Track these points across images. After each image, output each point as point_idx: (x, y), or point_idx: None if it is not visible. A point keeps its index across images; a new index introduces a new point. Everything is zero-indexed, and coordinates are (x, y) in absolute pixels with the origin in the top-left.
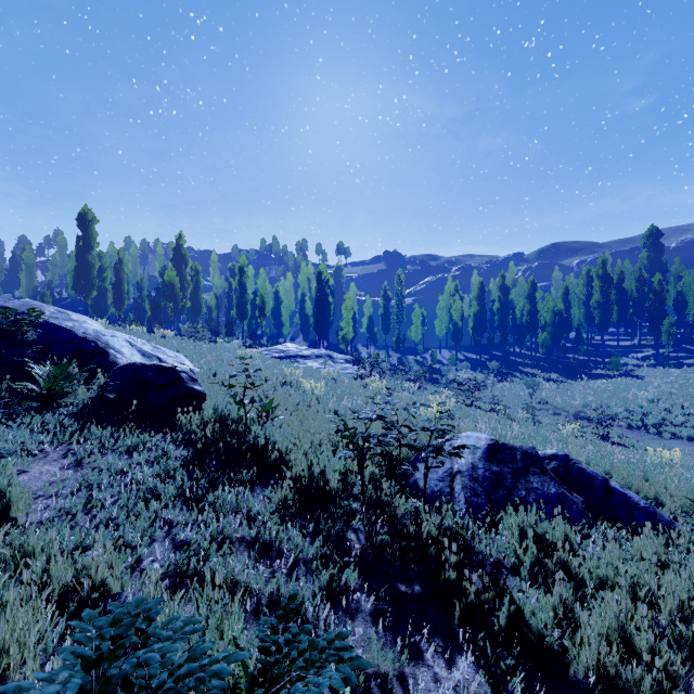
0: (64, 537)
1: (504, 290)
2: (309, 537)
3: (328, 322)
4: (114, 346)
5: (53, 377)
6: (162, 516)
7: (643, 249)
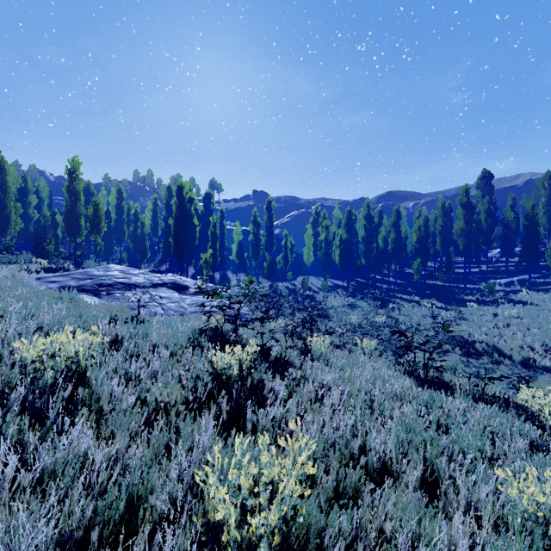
0: None
1: (370, 218)
2: None
3: (192, 246)
4: None
5: None
6: None
7: (478, 189)
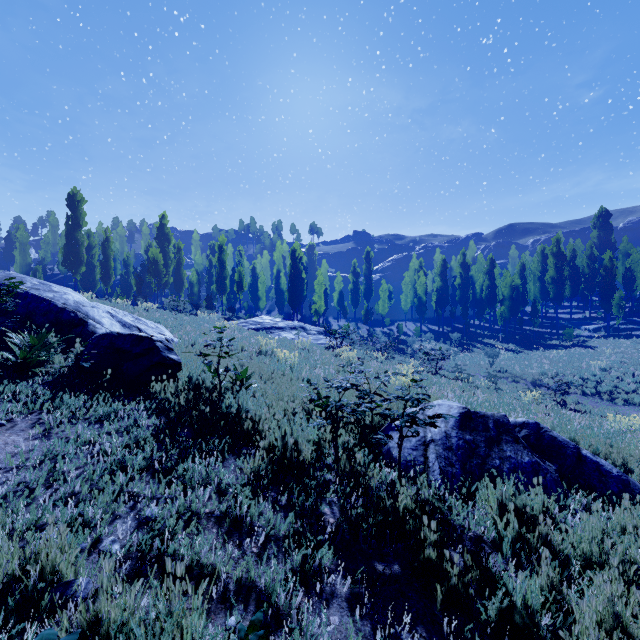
0: (19, 515)
1: (465, 266)
2: (281, 511)
3: (301, 296)
4: (94, 316)
5: (30, 347)
6: (128, 490)
7: (593, 229)
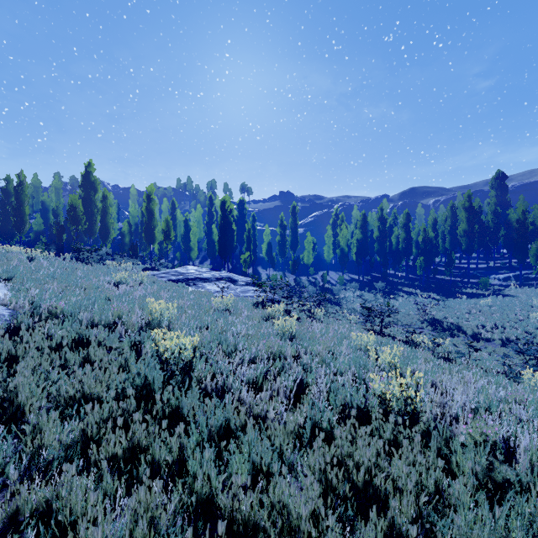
0: None
1: (383, 220)
2: None
3: (231, 247)
4: None
5: None
6: None
7: (492, 189)
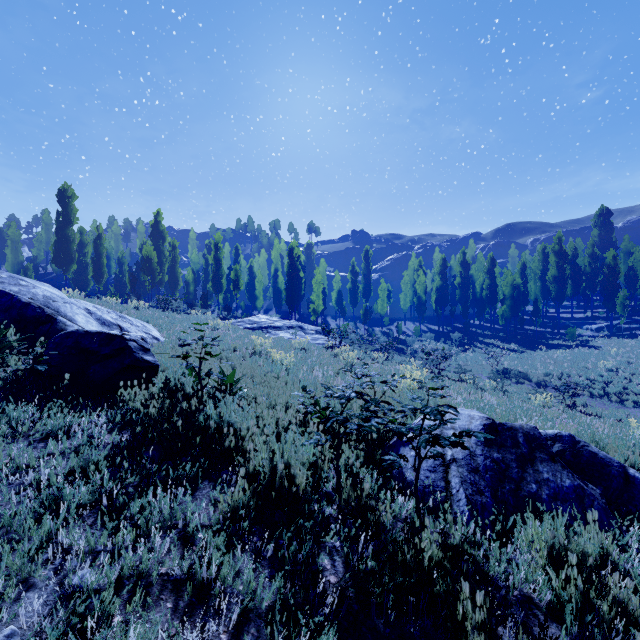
0: None
1: (465, 265)
2: (266, 566)
3: (299, 296)
4: (66, 313)
5: None
6: (57, 540)
7: (594, 228)
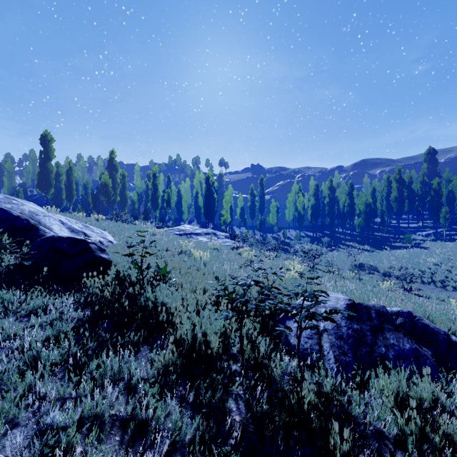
0: None
1: (332, 189)
2: (188, 409)
3: (213, 211)
4: (45, 223)
5: None
6: (36, 390)
7: (424, 163)
